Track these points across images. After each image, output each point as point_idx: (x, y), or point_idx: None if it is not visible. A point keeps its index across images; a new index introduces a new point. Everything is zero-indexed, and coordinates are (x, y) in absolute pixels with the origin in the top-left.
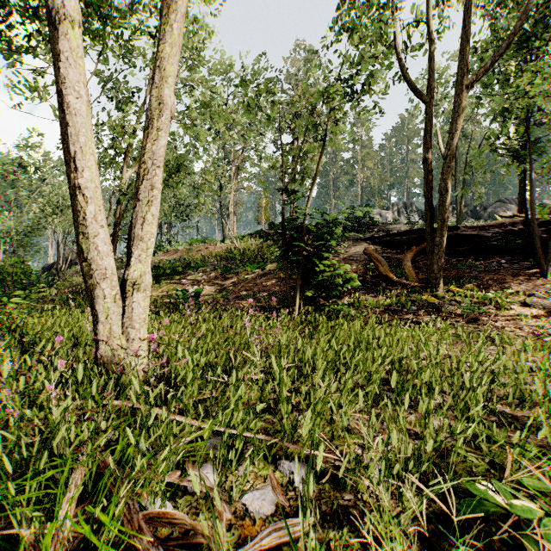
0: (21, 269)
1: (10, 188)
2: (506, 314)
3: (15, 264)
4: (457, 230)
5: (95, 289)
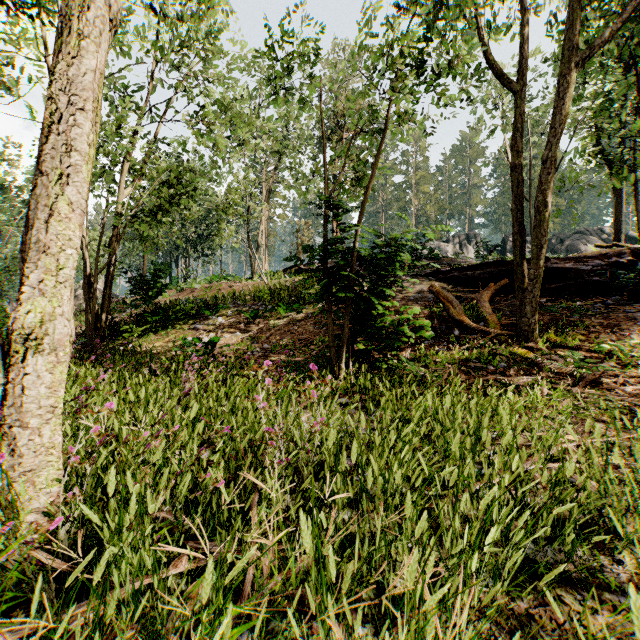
0: None
1: None
2: (634, 374)
3: None
4: (546, 262)
5: None
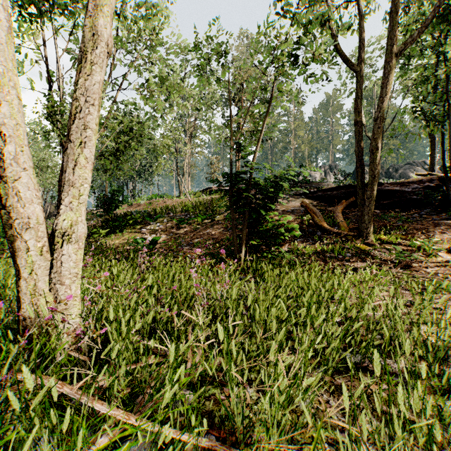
0: None
1: None
2: (434, 261)
3: None
4: (381, 186)
5: (16, 241)
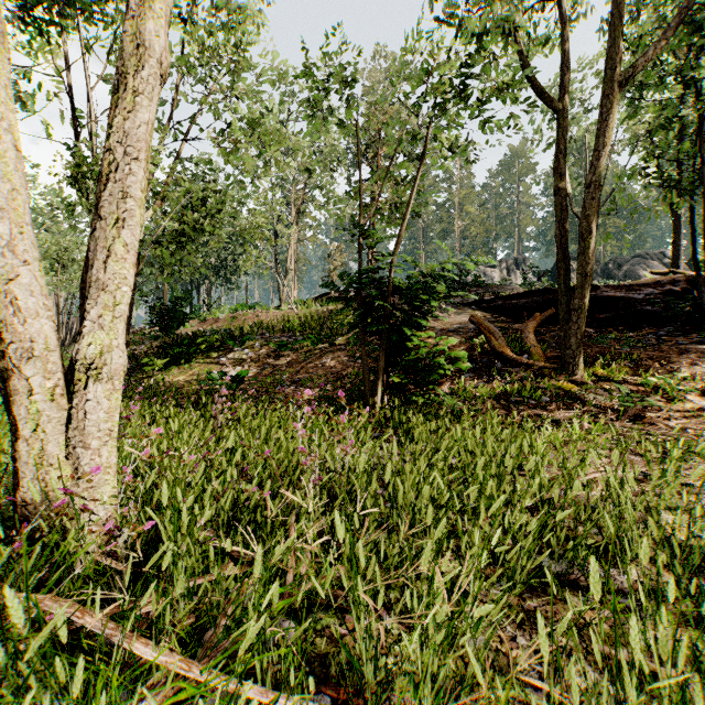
0: None
1: None
2: (680, 408)
3: None
4: (596, 290)
5: (12, 378)
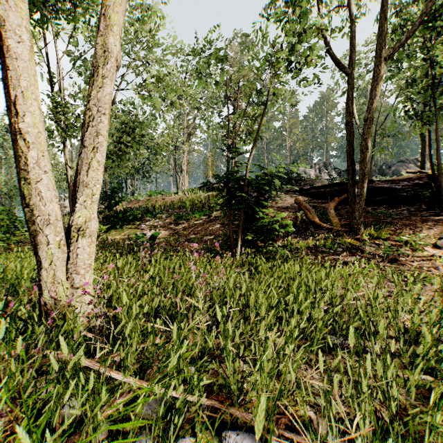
0: (8, 216)
1: (2, 150)
2: (420, 255)
3: (2, 212)
4: (372, 183)
5: (38, 235)
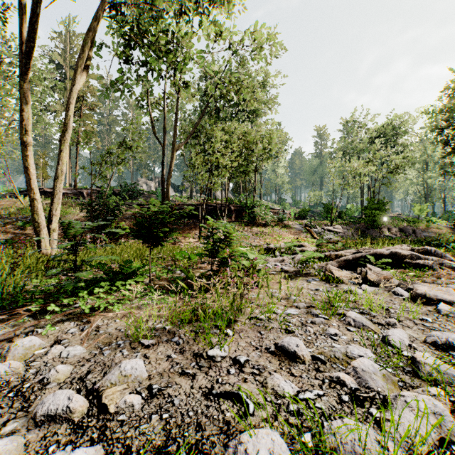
0: None
1: None
2: (186, 242)
3: None
4: (179, 205)
5: (41, 231)
